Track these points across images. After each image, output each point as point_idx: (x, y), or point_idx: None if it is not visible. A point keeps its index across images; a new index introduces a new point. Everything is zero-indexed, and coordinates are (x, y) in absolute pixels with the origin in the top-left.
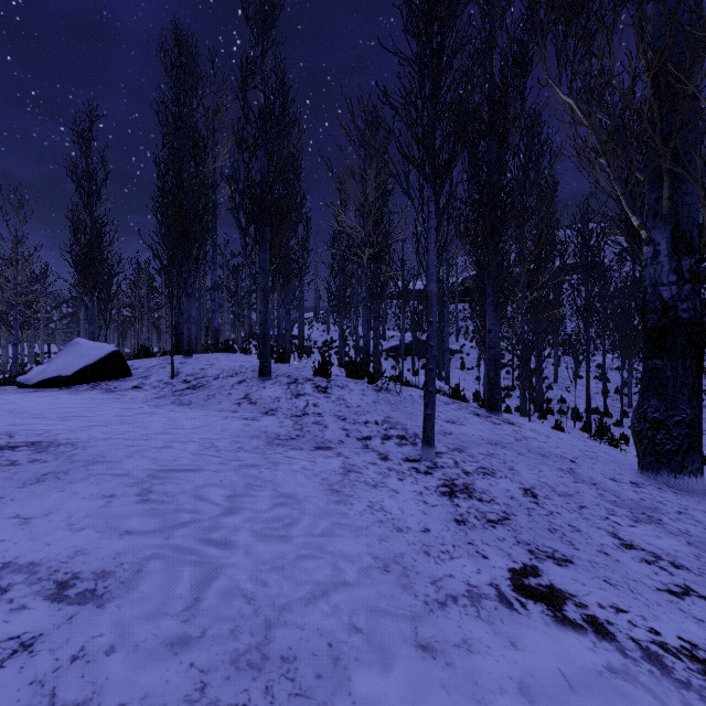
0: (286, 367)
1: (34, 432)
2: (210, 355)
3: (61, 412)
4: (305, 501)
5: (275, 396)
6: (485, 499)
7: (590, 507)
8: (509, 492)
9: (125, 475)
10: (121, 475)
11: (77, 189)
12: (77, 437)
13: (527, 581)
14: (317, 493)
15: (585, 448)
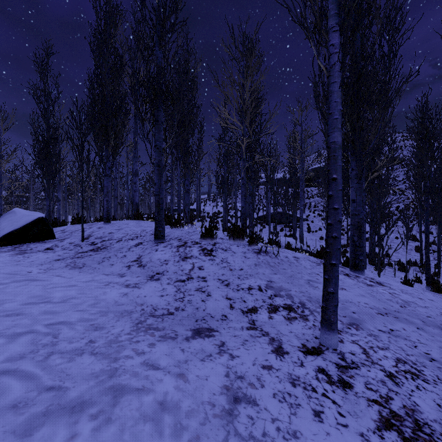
0: (179, 232)
1: None
2: (124, 222)
3: None
4: None
5: (164, 259)
6: None
7: None
8: None
9: None
10: None
11: (37, 103)
12: None
13: None
14: None
15: None
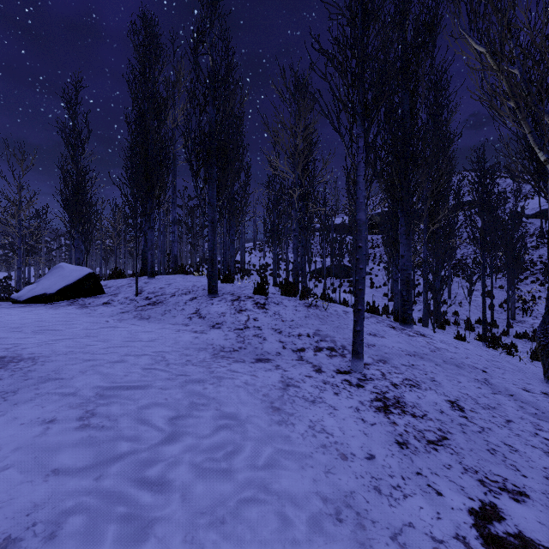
0: (230, 287)
1: (3, 347)
2: (169, 276)
3: (36, 325)
4: (247, 422)
5: (221, 311)
6: (418, 414)
7: (516, 422)
8: (437, 405)
9: (72, 395)
10: (69, 395)
11: (66, 144)
12: (41, 351)
13: (494, 529)
14: (258, 412)
15: (490, 358)
